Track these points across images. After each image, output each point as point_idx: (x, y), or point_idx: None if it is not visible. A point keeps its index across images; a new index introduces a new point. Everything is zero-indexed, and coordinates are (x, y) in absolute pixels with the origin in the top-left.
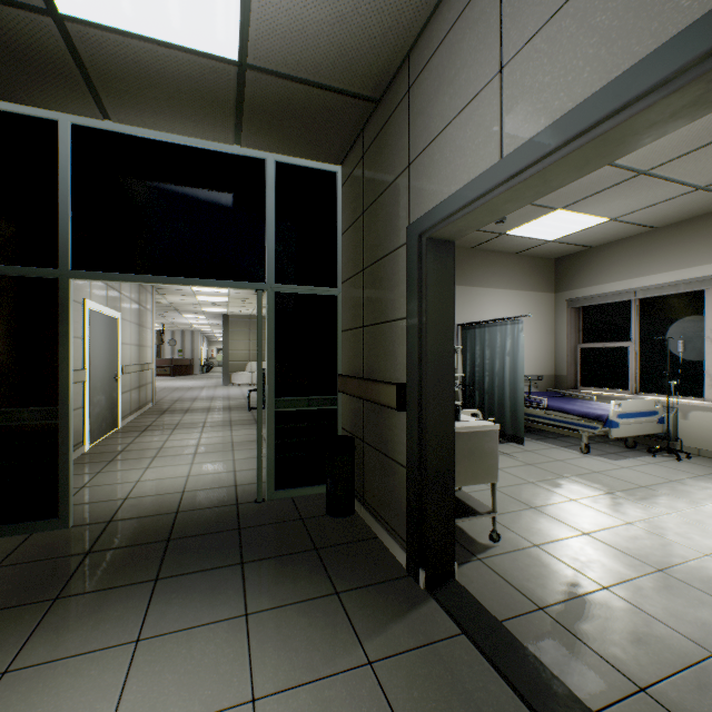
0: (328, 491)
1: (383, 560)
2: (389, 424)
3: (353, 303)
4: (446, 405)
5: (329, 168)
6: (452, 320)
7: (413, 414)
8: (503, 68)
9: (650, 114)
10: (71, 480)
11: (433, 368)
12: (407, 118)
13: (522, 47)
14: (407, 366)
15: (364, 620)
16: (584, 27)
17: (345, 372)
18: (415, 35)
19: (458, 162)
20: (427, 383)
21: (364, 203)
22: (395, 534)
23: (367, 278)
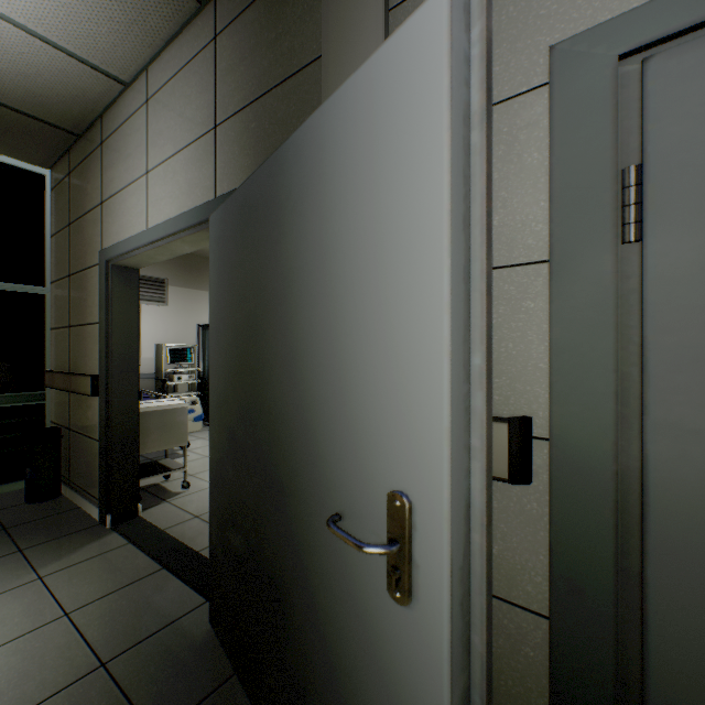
0: (28, 480)
1: (79, 520)
2: (90, 409)
3: (61, 303)
4: (132, 389)
5: (36, 169)
6: (137, 327)
7: (103, 398)
8: (149, 173)
9: (196, 236)
10: None
11: (119, 362)
12: (101, 165)
13: (156, 167)
14: (100, 361)
15: (44, 558)
16: (176, 177)
17: (55, 368)
18: (103, 107)
19: (129, 219)
20: (114, 373)
21: (71, 216)
22: (93, 498)
23: (73, 284)
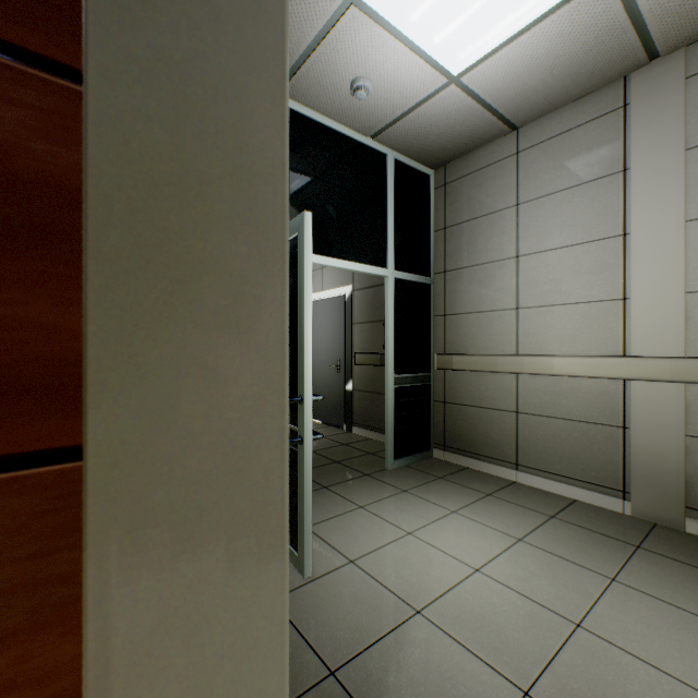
0: None
1: None
2: None
3: None
4: None
5: None
6: None
7: None
8: None
9: None
10: (387, 433)
11: None
12: None
13: None
14: None
15: None
16: None
17: None
18: None
19: None
20: None
21: None
22: None
23: None
